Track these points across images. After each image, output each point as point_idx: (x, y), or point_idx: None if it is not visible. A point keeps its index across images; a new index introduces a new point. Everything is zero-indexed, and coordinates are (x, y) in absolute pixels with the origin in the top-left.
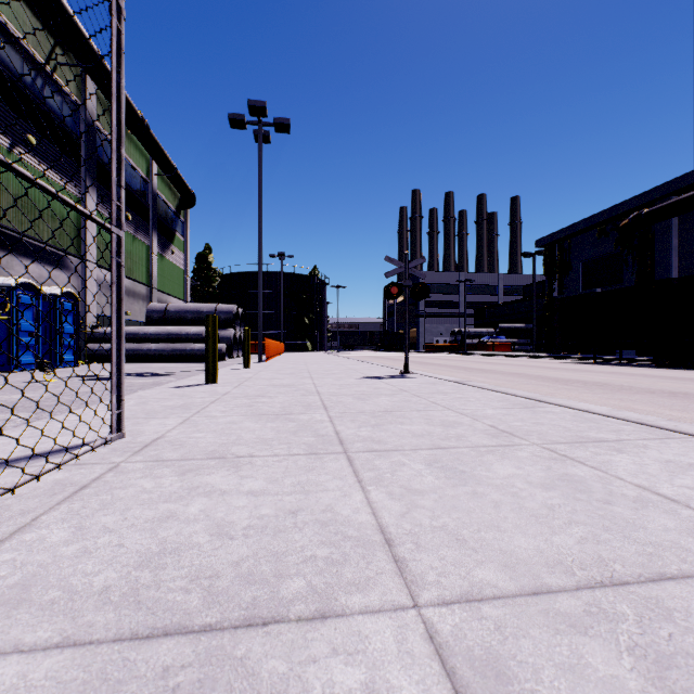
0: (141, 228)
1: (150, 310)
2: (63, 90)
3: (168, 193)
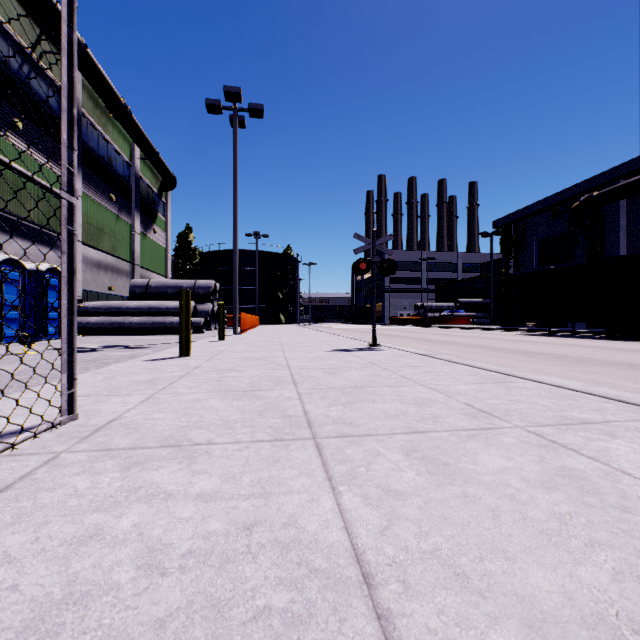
0: (124, 208)
1: (132, 286)
2: (49, 77)
3: (150, 176)
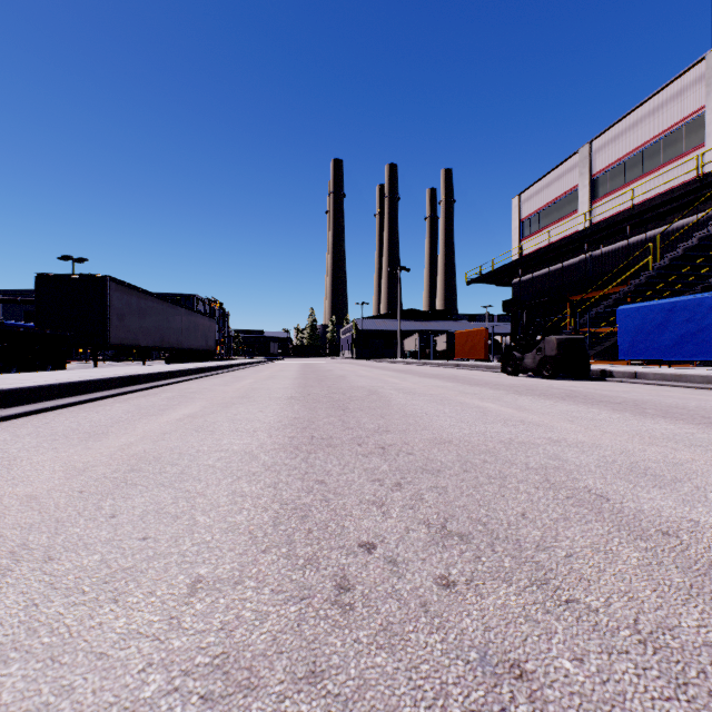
0: None
1: None
2: None
3: None
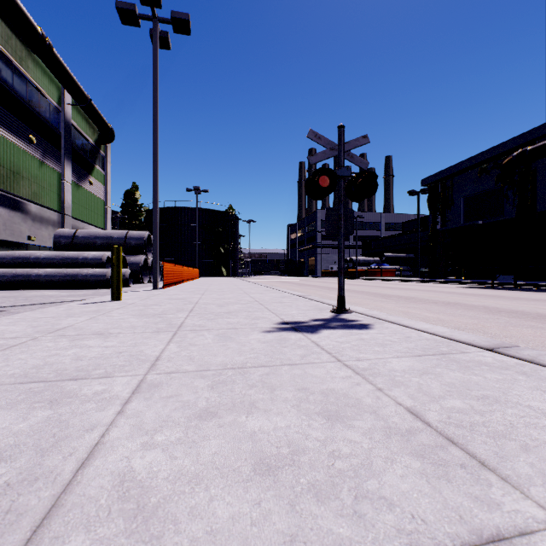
0: (51, 154)
1: (57, 236)
2: None
3: (86, 126)
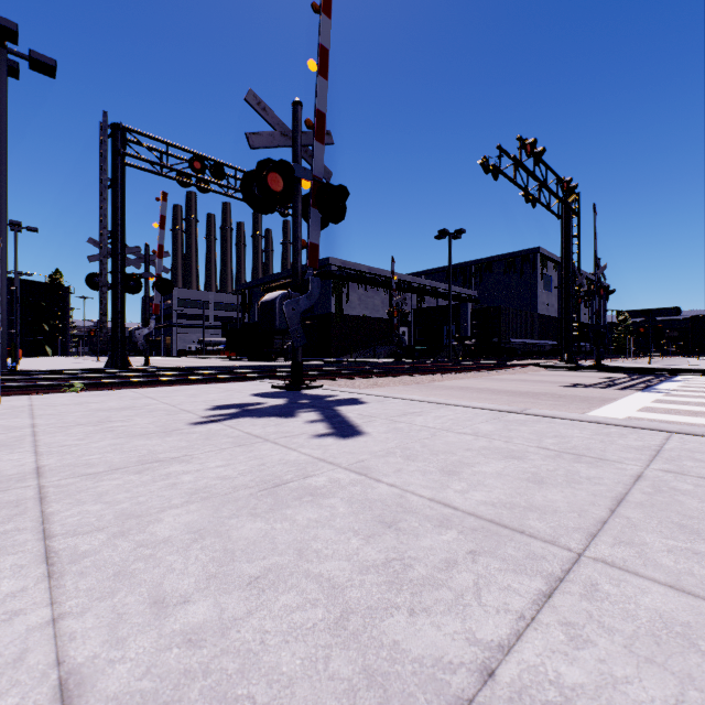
0: None
1: None
2: None
3: None
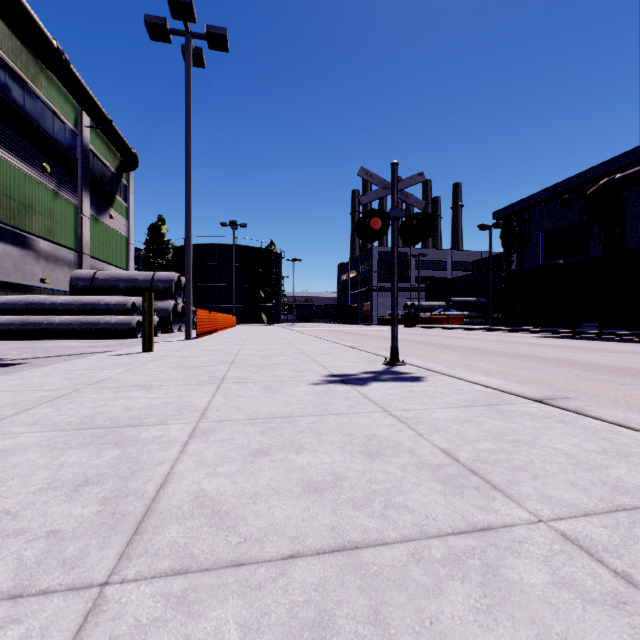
0: (66, 184)
1: (74, 278)
2: None
3: (105, 151)
